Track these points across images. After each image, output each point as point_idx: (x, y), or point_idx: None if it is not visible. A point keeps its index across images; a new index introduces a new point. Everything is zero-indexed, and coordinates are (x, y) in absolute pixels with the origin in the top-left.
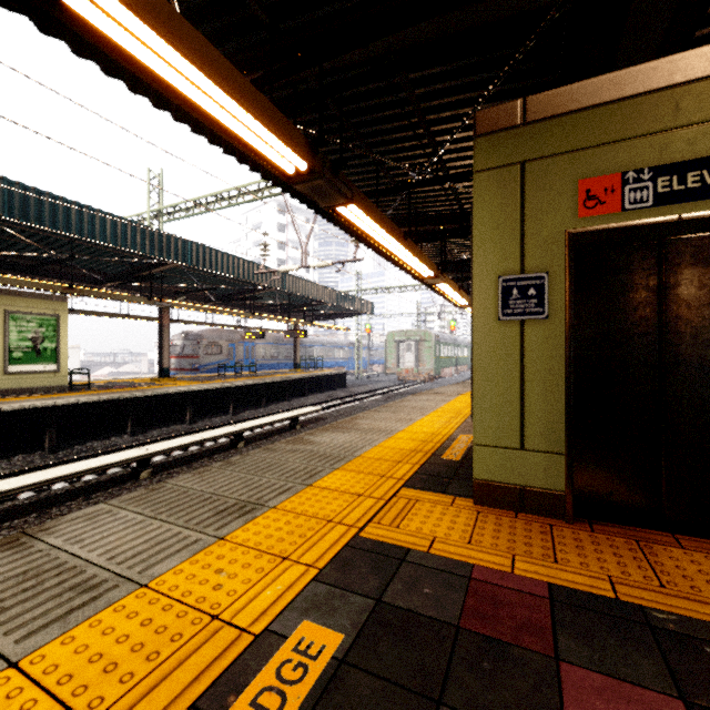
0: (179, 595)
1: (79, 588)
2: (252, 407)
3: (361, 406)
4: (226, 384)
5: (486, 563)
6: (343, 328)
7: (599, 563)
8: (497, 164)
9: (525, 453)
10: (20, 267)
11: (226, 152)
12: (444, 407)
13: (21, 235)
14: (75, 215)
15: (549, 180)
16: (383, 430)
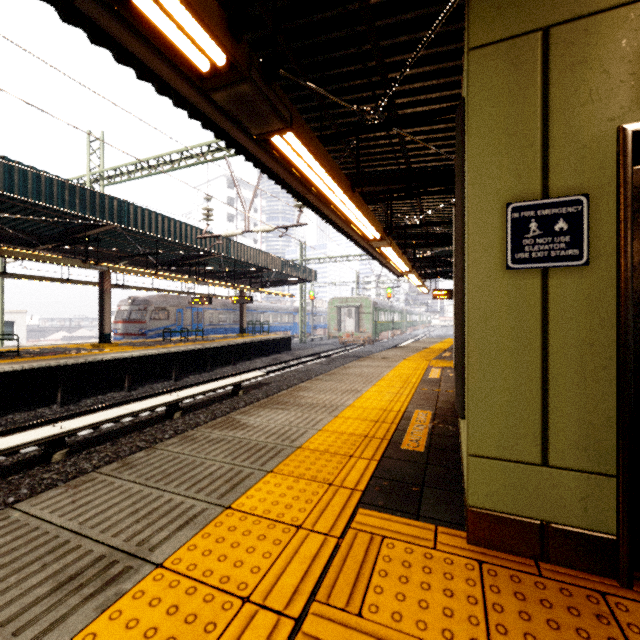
0: None
1: None
2: (196, 372)
3: (304, 370)
4: (169, 349)
5: None
6: (288, 295)
7: None
8: (504, 35)
9: (549, 471)
10: None
11: (141, 77)
12: (390, 374)
13: None
14: None
15: (590, 51)
16: (328, 406)
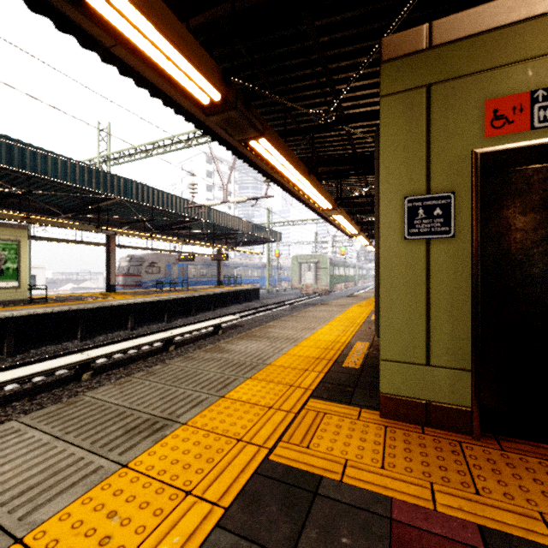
0: None
1: None
2: (183, 316)
3: (271, 315)
4: (162, 297)
5: (404, 495)
6: (257, 253)
7: (523, 493)
8: (403, 88)
9: (431, 368)
10: None
11: (153, 95)
12: (340, 317)
13: None
14: (30, 155)
15: (455, 101)
16: (290, 339)
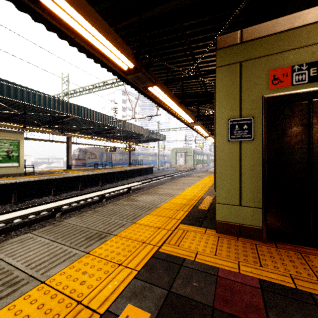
0: (61, 288)
1: (7, 284)
2: (110, 183)
3: (159, 182)
4: (98, 172)
5: (225, 266)
6: (151, 147)
7: (283, 266)
8: (228, 63)
9: (242, 207)
10: (1, 118)
11: (95, 62)
12: (198, 183)
13: (1, 103)
14: (26, 93)
15: (254, 70)
16: (170, 194)
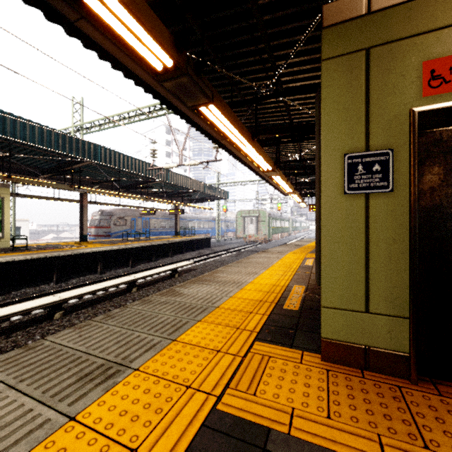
0: None
1: None
2: (146, 261)
3: (220, 260)
4: (127, 246)
5: (354, 450)
6: (208, 208)
7: None
8: (343, 52)
9: (370, 315)
10: None
11: (114, 67)
12: (278, 263)
13: None
14: (10, 123)
15: (394, 63)
16: (236, 282)
